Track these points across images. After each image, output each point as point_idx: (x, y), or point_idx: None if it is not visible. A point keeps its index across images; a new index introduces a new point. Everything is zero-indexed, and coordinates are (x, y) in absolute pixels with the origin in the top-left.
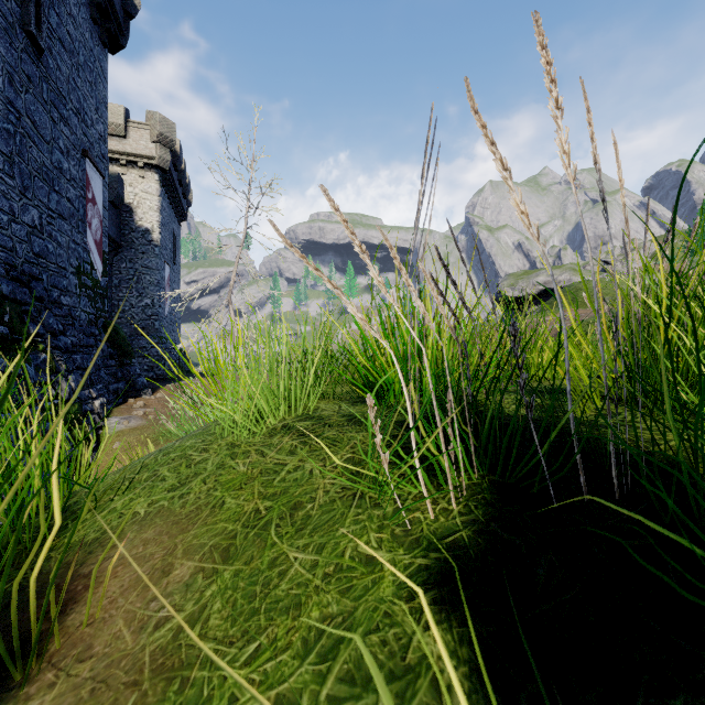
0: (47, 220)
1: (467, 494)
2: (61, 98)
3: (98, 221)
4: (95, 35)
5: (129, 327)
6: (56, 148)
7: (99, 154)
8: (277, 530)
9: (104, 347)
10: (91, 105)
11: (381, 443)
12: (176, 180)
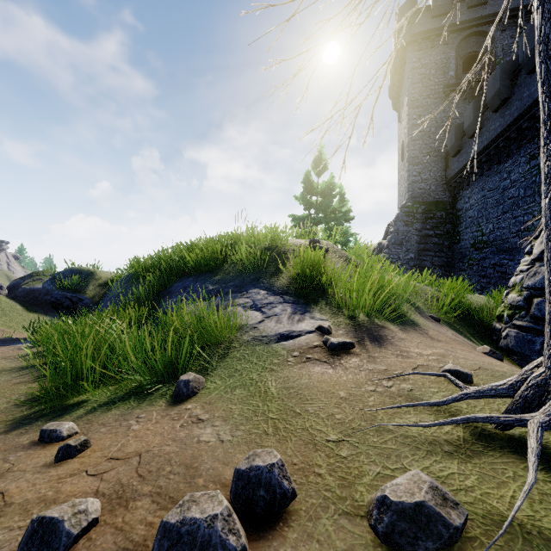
0: None
1: None
2: None
3: None
4: None
5: None
6: None
7: None
8: None
9: None
10: None
11: None
12: None
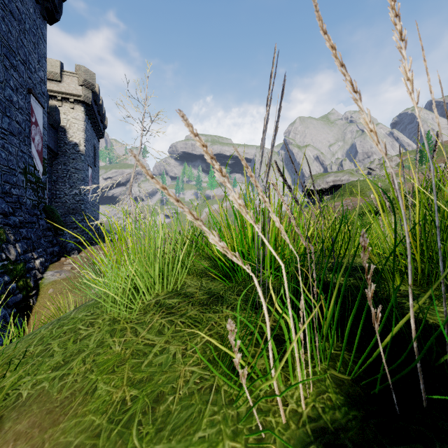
0: (1, 136)
1: (313, 392)
2: (11, 52)
3: (39, 137)
4: (37, 11)
5: (63, 208)
6: (8, 86)
7: (40, 92)
8: (138, 428)
9: (43, 223)
10: (35, 58)
11: (235, 347)
12: (96, 111)
